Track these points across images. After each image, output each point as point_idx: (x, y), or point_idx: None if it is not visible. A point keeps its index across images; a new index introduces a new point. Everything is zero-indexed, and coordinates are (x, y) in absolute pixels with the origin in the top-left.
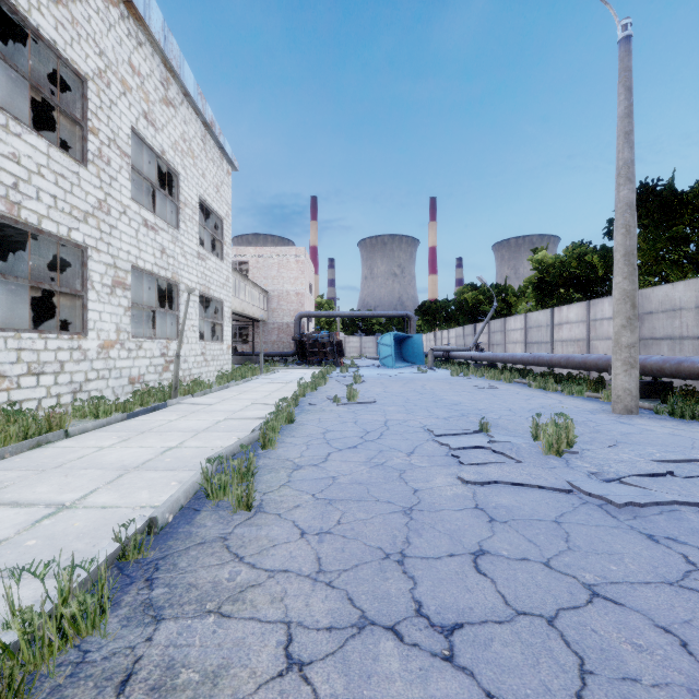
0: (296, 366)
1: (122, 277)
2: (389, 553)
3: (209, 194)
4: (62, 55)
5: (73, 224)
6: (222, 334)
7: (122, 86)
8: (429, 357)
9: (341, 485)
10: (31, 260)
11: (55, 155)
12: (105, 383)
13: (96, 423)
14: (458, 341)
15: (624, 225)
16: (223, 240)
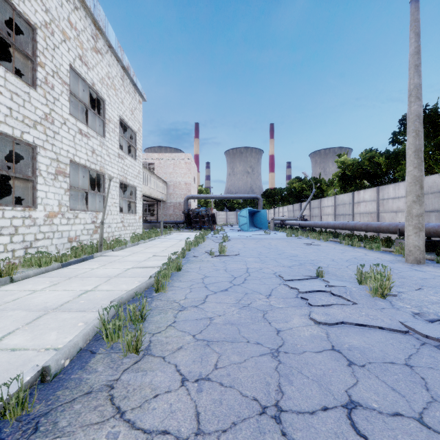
0: (185, 230)
1: (63, 168)
2: (265, 406)
3: (126, 115)
4: (16, 8)
5: (25, 129)
6: (135, 209)
7: (63, 36)
8: (271, 224)
9: (216, 326)
10: (2, 157)
11: (10, 79)
12: (50, 242)
13: (37, 271)
14: (289, 214)
15: (414, 130)
16: (136, 147)
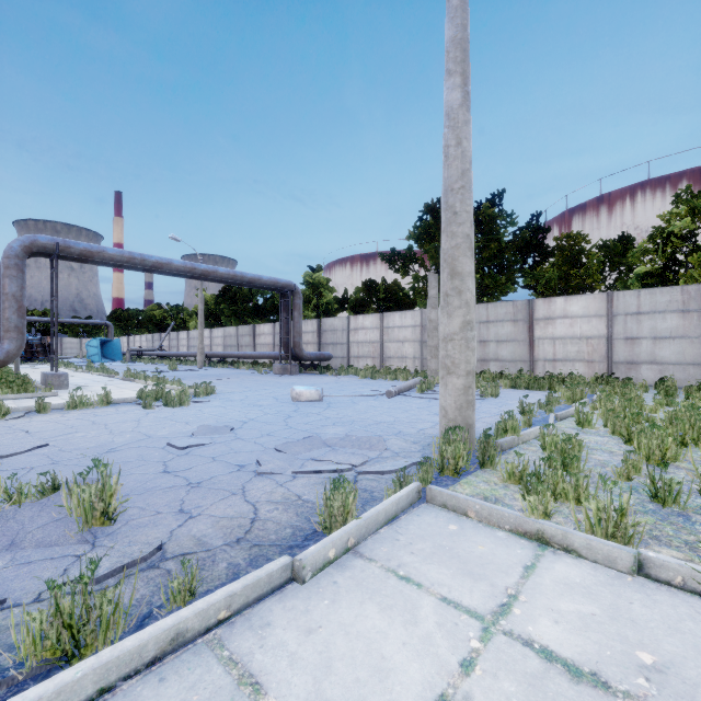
0: None
1: None
2: None
3: None
4: None
5: None
6: None
7: None
8: (128, 355)
9: None
10: None
11: None
12: None
13: None
14: (148, 344)
15: (200, 315)
16: None
